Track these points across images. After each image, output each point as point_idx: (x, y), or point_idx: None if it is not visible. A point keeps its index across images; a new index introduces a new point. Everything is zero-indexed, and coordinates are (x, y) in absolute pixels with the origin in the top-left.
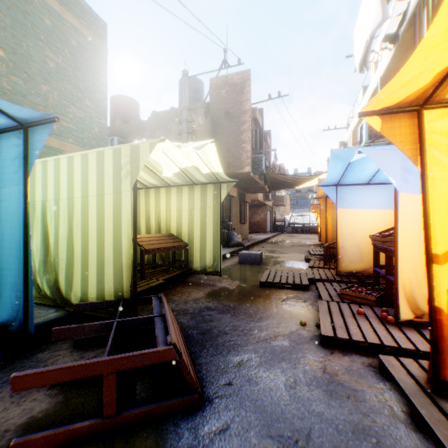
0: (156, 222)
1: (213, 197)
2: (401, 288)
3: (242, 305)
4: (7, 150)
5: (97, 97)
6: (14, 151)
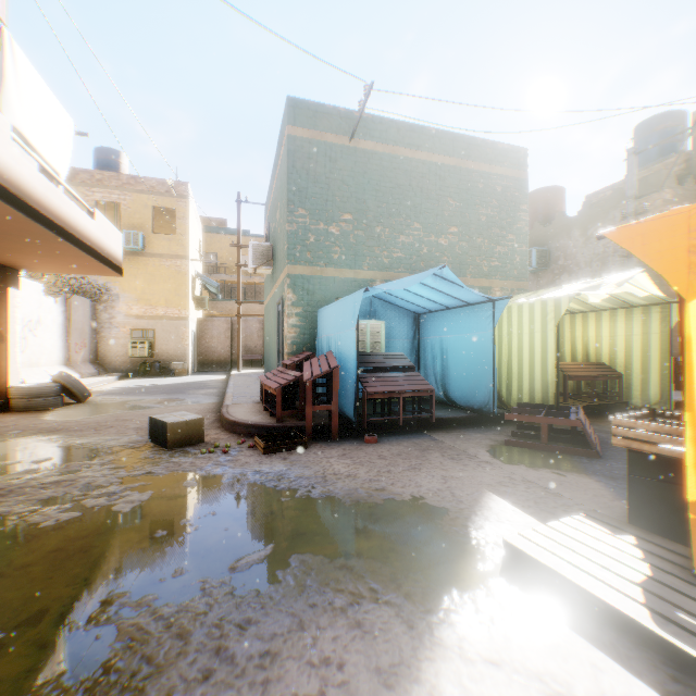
0: (582, 349)
1: (658, 320)
2: None
3: None
4: (482, 312)
5: (518, 227)
6: (486, 313)
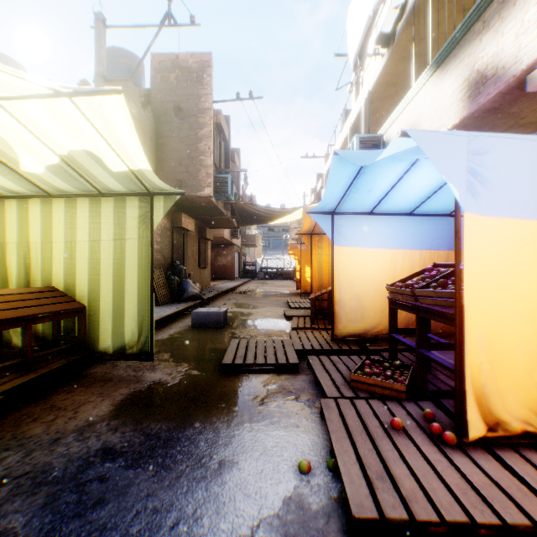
0: (21, 264)
1: (139, 219)
2: (469, 382)
3: (185, 428)
4: None
5: None
6: None
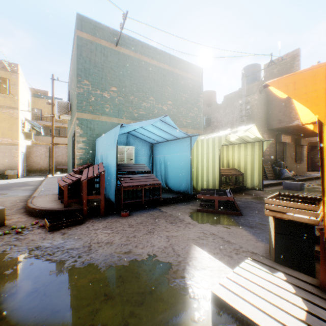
0: (227, 162)
1: (258, 149)
2: None
3: None
4: (185, 143)
5: (199, 105)
6: (187, 143)
